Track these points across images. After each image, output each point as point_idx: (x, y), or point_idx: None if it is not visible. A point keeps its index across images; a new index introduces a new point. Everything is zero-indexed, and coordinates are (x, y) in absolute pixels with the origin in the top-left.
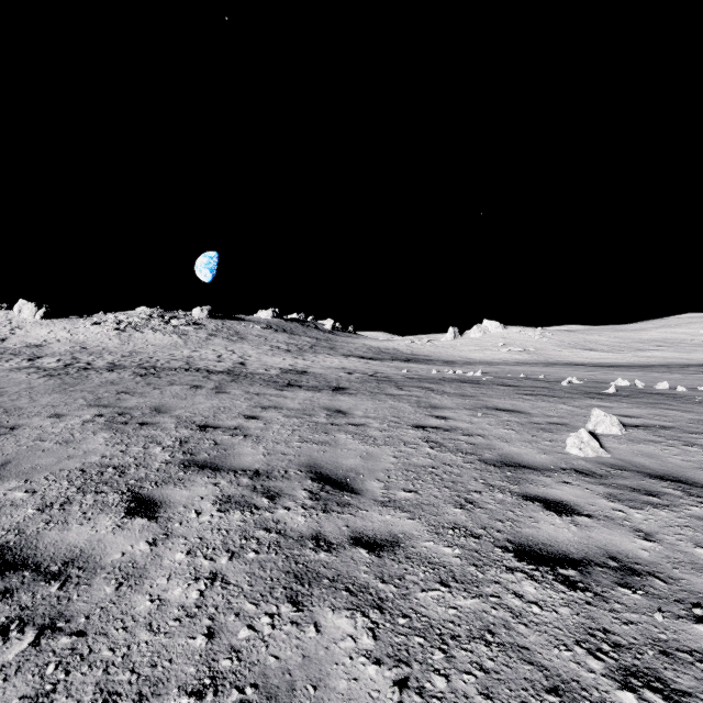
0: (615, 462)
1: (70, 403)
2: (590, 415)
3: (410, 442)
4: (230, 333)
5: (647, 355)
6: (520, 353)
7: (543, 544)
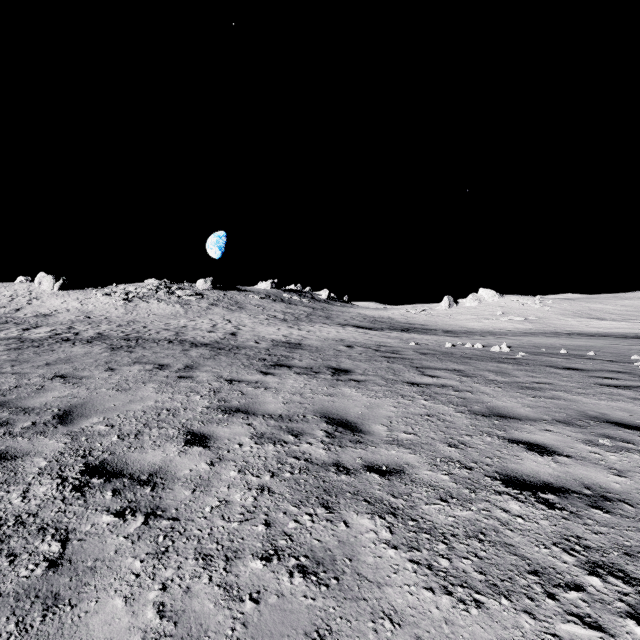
0: None
1: None
2: None
3: (549, 569)
4: (230, 303)
5: None
6: (521, 322)
7: None
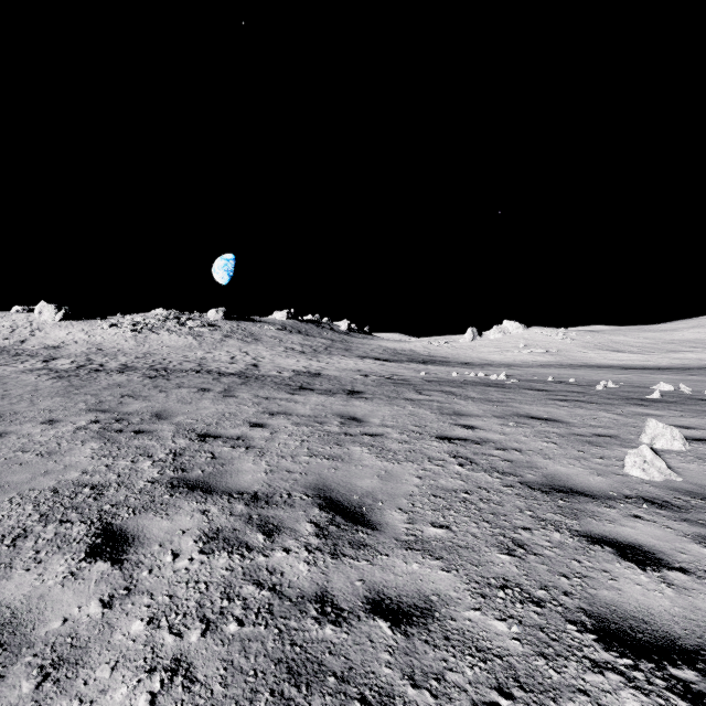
0: (691, 489)
1: (69, 407)
2: (644, 427)
3: (435, 457)
4: (244, 334)
5: (680, 356)
6: (542, 354)
7: (633, 618)
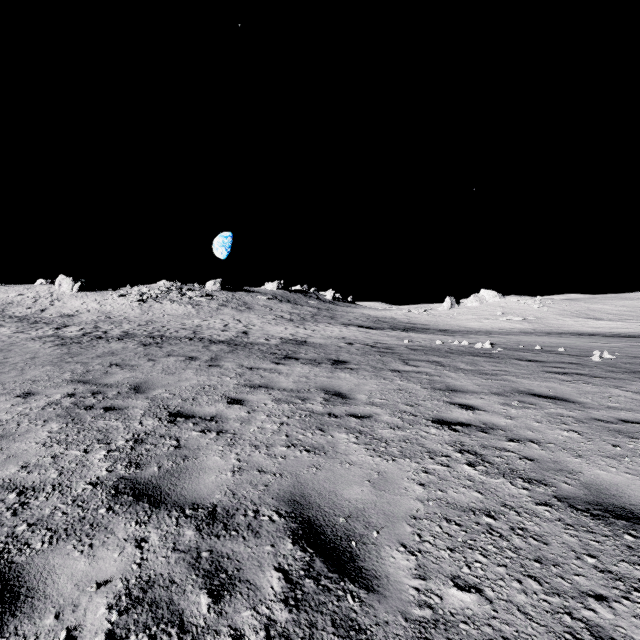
0: None
1: (54, 378)
2: None
3: (436, 451)
4: (238, 303)
5: None
6: (519, 322)
7: None
